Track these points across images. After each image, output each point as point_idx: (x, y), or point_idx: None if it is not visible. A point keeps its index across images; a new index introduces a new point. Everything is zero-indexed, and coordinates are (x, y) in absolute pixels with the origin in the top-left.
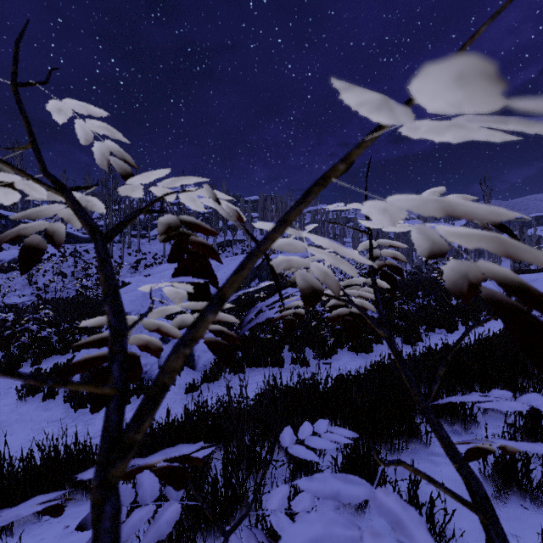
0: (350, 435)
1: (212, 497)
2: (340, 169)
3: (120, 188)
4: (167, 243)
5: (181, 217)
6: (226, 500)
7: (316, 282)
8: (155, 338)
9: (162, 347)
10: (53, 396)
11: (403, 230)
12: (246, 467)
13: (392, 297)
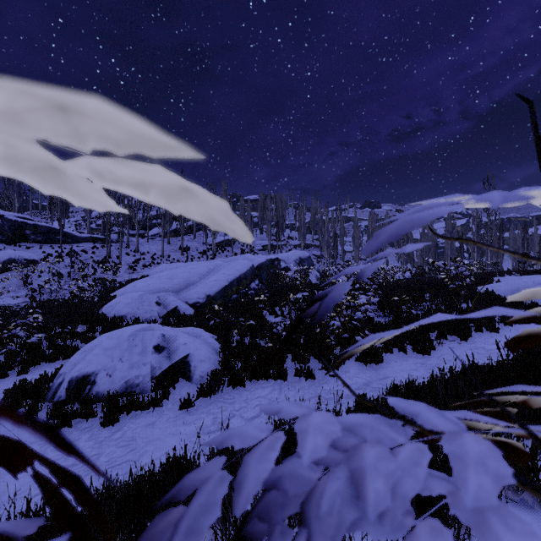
0: None
1: None
2: None
3: None
4: (166, 242)
5: None
6: None
7: None
8: (148, 346)
9: None
10: (35, 412)
11: None
12: None
13: (399, 300)
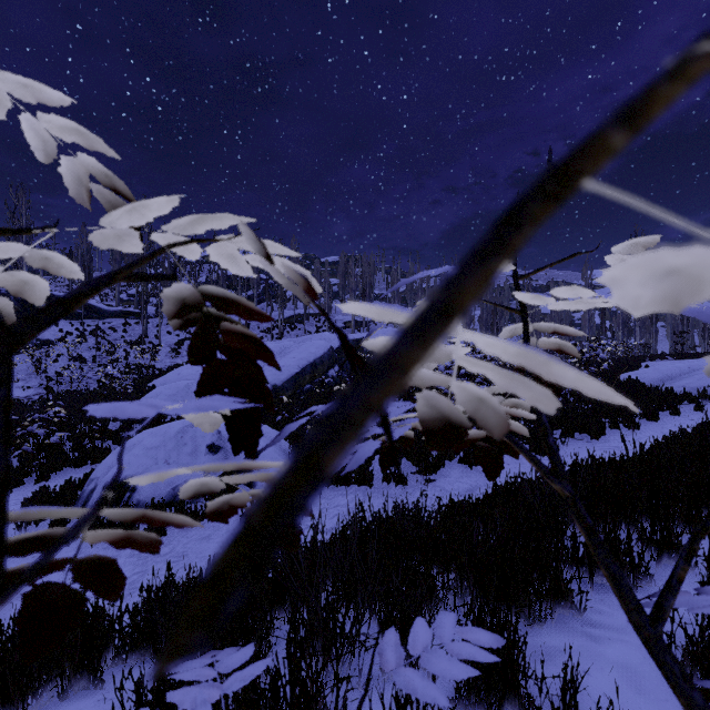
0: (493, 644)
1: (272, 701)
2: (614, 146)
3: (92, 235)
4: None
5: (202, 288)
6: (293, 708)
7: (457, 412)
8: (201, 445)
9: (160, 539)
10: (62, 525)
11: (583, 307)
12: (322, 647)
13: None
